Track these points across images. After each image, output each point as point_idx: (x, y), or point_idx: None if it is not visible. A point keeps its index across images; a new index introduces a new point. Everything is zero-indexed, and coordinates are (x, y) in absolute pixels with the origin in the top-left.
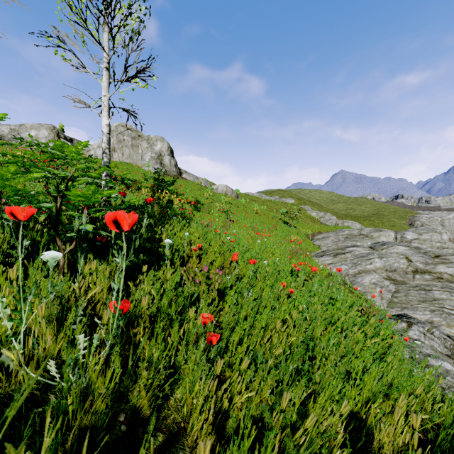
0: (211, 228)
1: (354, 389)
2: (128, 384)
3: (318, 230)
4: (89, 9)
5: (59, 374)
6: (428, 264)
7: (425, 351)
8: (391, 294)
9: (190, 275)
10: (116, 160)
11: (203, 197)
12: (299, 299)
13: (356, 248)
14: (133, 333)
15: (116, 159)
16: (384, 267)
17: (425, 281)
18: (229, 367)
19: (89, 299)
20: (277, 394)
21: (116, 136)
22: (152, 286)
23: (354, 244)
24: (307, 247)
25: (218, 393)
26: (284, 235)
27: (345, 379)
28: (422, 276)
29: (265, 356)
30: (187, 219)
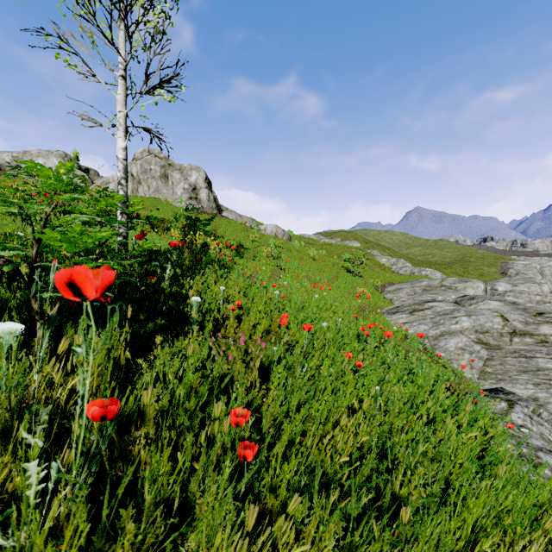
0: (255, 280)
1: (454, 519)
2: (104, 545)
3: (389, 281)
4: (99, 1)
5: (1, 522)
6: (529, 323)
7: (536, 443)
8: (483, 361)
9: (221, 349)
10: (141, 195)
11: (247, 240)
12: (369, 376)
13: (437, 303)
14: (128, 443)
15: (141, 193)
16: (473, 328)
17: (526, 345)
18: (272, 491)
19: (72, 388)
20: (343, 550)
21: (141, 165)
22: (169, 362)
23: (434, 298)
24: (376, 301)
25: (251, 547)
26: (347, 286)
27: (441, 504)
28: (522, 339)
29: (325, 465)
30: (226, 268)
